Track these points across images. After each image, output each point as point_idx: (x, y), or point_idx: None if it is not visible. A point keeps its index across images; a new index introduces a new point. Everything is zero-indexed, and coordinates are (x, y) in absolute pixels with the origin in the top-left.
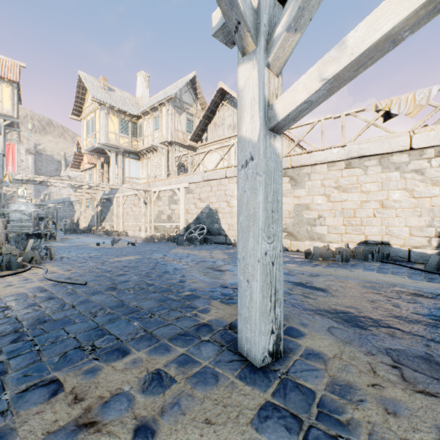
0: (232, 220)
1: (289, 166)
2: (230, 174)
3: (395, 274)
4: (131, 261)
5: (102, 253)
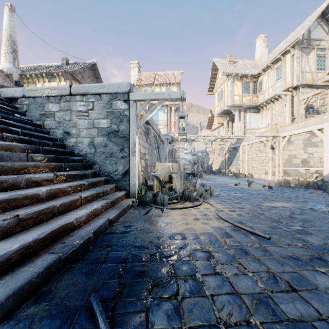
0: None
1: None
2: None
3: None
4: (291, 210)
5: (246, 194)
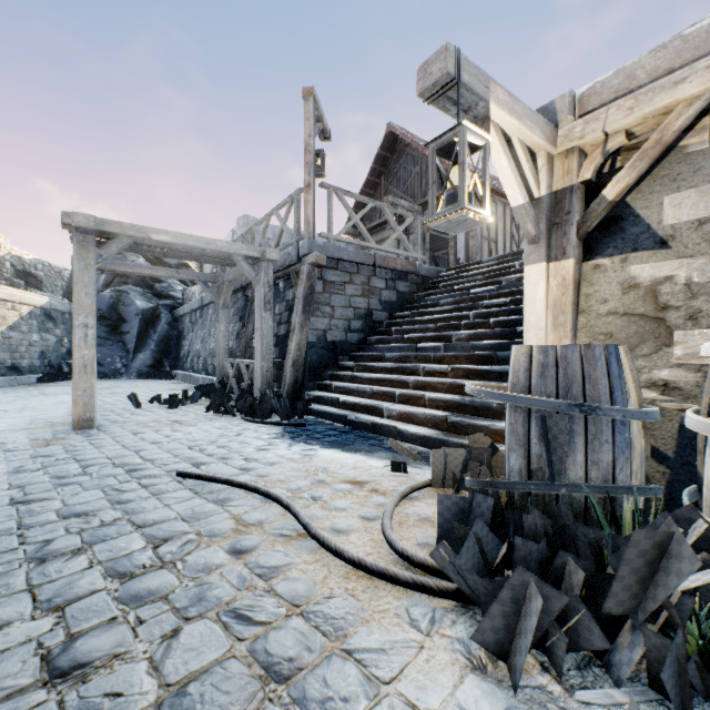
0: None
1: None
2: None
3: None
4: None
5: None
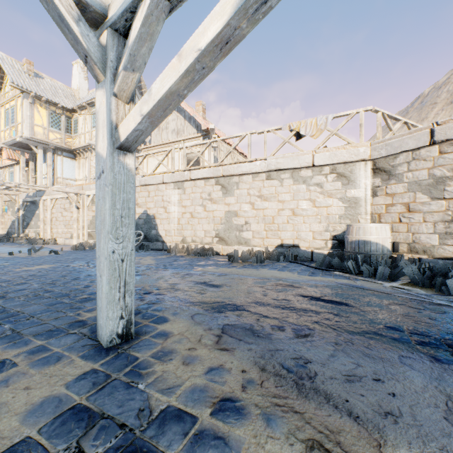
0: (169, 226)
1: (221, 174)
2: (167, 180)
3: (290, 271)
4: (42, 270)
5: (10, 263)
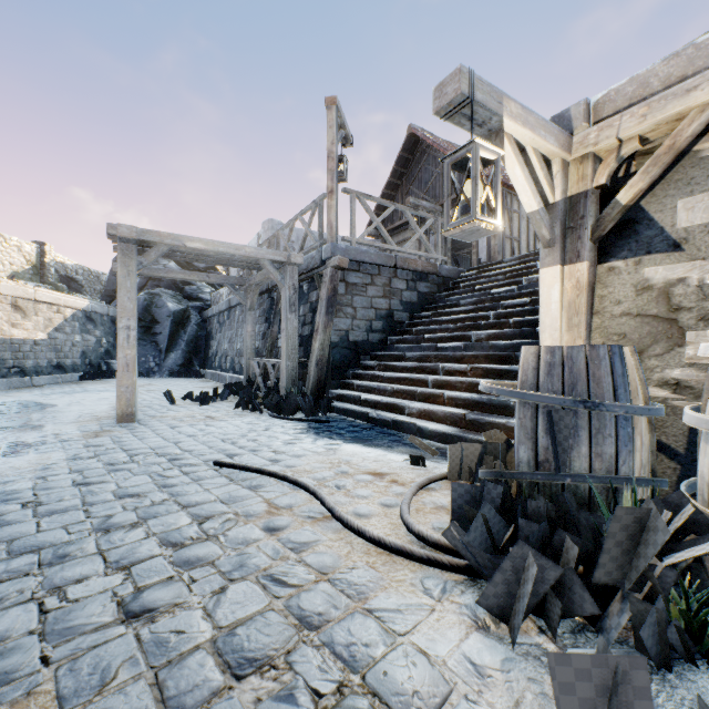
0: None
1: None
2: None
3: None
4: None
5: None
